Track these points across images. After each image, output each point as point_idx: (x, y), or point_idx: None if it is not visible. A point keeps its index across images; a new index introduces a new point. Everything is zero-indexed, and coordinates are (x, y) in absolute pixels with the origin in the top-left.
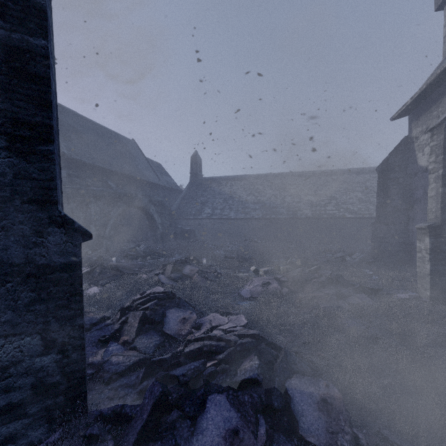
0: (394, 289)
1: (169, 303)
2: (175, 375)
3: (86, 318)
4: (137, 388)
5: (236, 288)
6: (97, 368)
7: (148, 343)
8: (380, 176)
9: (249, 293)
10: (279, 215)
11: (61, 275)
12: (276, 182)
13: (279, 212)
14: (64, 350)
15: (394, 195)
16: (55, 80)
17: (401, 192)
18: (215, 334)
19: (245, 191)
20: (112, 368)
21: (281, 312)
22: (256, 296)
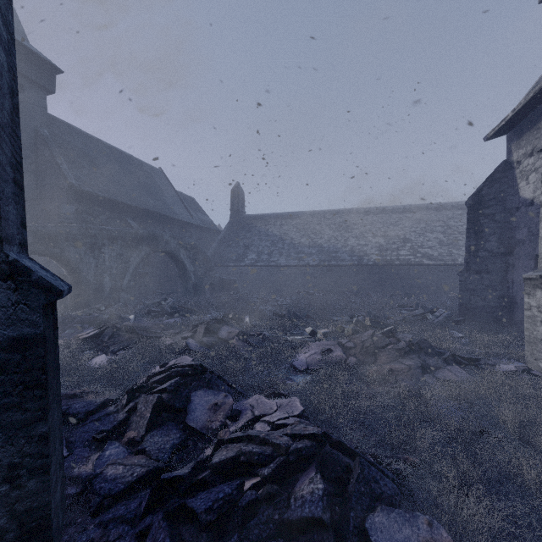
0: (493, 358)
1: (196, 382)
2: (193, 509)
3: (81, 402)
4: (137, 526)
5: (288, 356)
6: (85, 486)
7: (162, 442)
8: (471, 212)
9: (304, 363)
10: (341, 262)
11: (8, 357)
12: (336, 221)
13: (340, 258)
14: (13, 476)
15: (488, 236)
16: (12, 54)
17: (497, 232)
18: (258, 431)
19: (298, 231)
20: (105, 487)
21: (349, 393)
22: (313, 368)
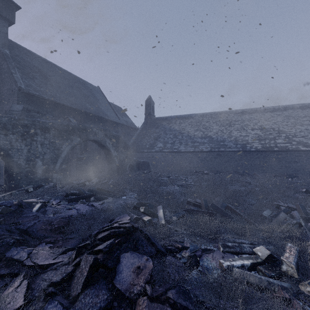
0: None
1: None
2: None
3: None
4: None
5: None
6: None
7: None
8: None
9: None
10: (228, 148)
11: None
12: (221, 119)
13: (227, 146)
14: None
15: None
16: None
17: None
18: None
19: (193, 127)
20: None
21: None
22: None
